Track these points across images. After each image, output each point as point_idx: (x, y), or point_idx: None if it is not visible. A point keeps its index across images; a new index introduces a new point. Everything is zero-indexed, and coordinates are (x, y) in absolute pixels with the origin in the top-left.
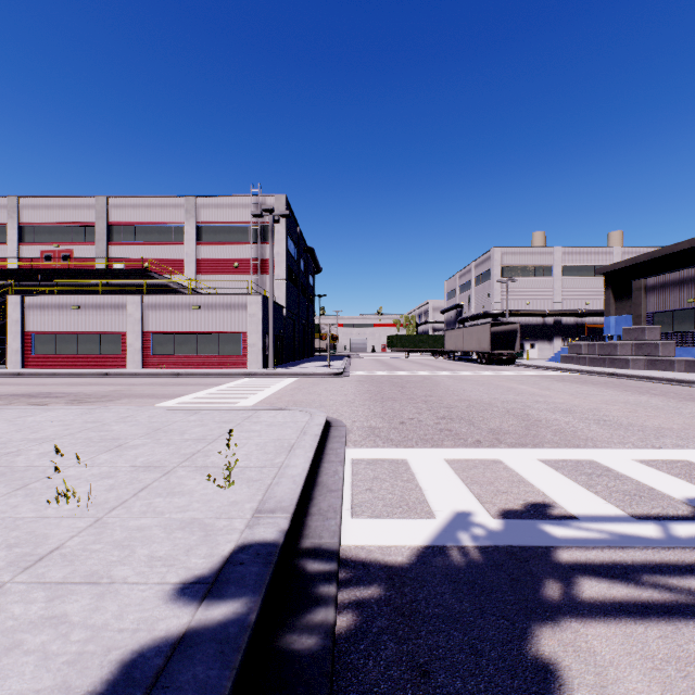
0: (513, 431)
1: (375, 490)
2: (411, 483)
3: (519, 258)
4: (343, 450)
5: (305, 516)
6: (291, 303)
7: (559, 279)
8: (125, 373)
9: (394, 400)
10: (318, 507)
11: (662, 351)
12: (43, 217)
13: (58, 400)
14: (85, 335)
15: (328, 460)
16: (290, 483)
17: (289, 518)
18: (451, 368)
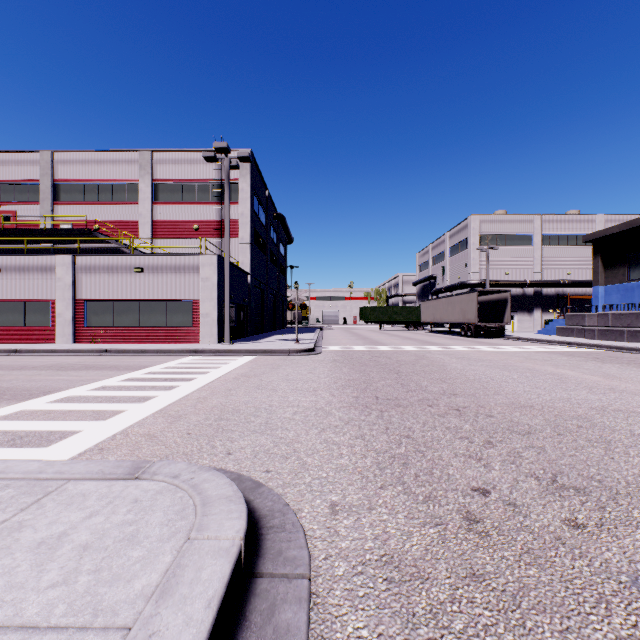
0: None
1: None
2: None
3: (498, 227)
4: None
5: None
6: (258, 270)
7: (540, 248)
8: (39, 349)
9: (400, 405)
10: None
11: None
12: None
13: None
14: (6, 302)
15: None
16: None
17: None
18: (437, 342)
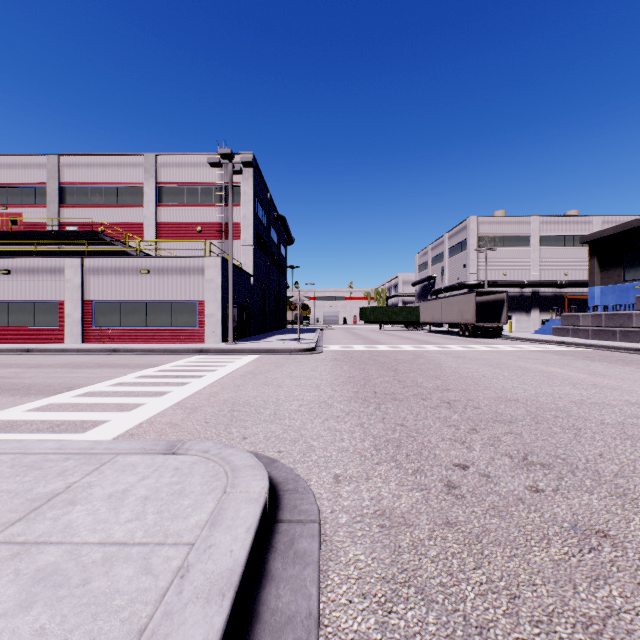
0: None
1: None
2: None
3: (496, 228)
4: None
5: None
6: (260, 272)
7: (537, 249)
8: (50, 348)
9: (396, 399)
10: None
11: None
12: None
13: None
14: (16, 303)
15: None
16: None
17: None
18: (435, 342)
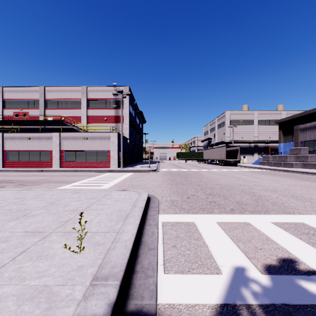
0: (249, 203)
1: (178, 247)
2: (200, 241)
3: (238, 116)
4: (157, 216)
5: (132, 274)
6: (131, 137)
7: (257, 126)
8: (51, 170)
9: (182, 184)
10: (141, 265)
11: (310, 159)
12: (14, 96)
13: (11, 184)
14: (32, 151)
15: (148, 224)
16: (122, 248)
17: (118, 286)
18: (207, 167)
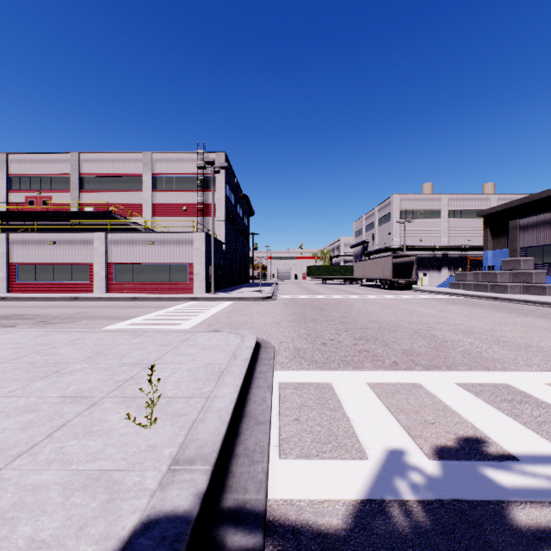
0: (424, 352)
1: (302, 420)
2: (337, 412)
3: (414, 204)
4: (271, 373)
5: (230, 458)
6: (230, 240)
7: (446, 220)
8: (91, 297)
9: (315, 321)
10: (244, 446)
11: (536, 279)
12: (28, 170)
13: (26, 321)
14: (59, 265)
15: (256, 386)
16: (215, 420)
17: (209, 472)
18: (360, 293)
